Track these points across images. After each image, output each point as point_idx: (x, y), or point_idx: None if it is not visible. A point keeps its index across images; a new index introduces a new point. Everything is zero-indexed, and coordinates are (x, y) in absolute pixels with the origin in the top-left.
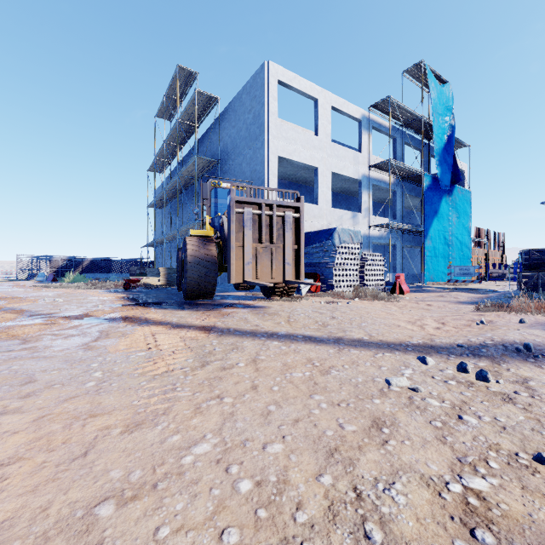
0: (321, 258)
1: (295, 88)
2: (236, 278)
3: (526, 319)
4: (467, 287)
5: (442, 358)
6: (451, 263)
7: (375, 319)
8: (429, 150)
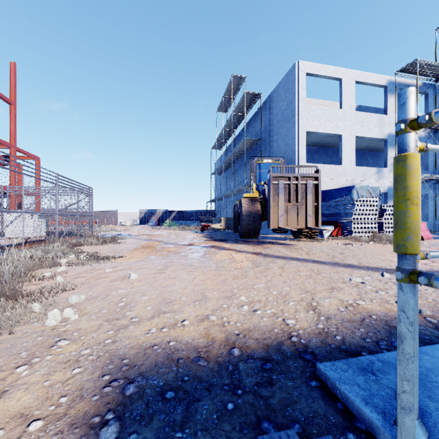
0: (341, 209)
1: (321, 75)
2: (273, 225)
3: None
4: None
5: None
6: None
7: (374, 256)
8: None
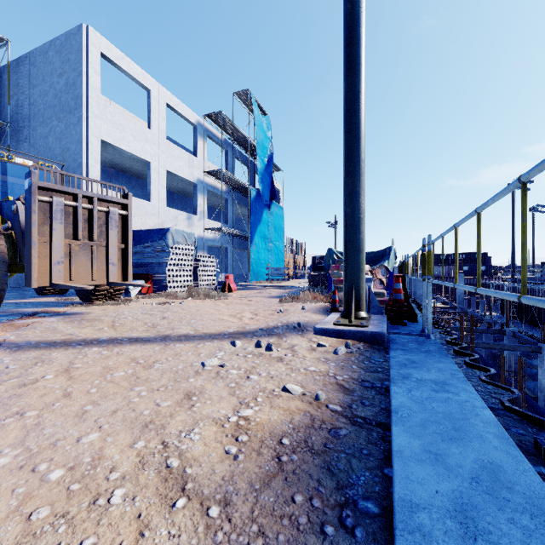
0: (154, 258)
1: (124, 70)
2: (39, 280)
3: (306, 306)
4: (280, 284)
5: (248, 340)
6: (270, 265)
7: (203, 316)
8: (255, 168)
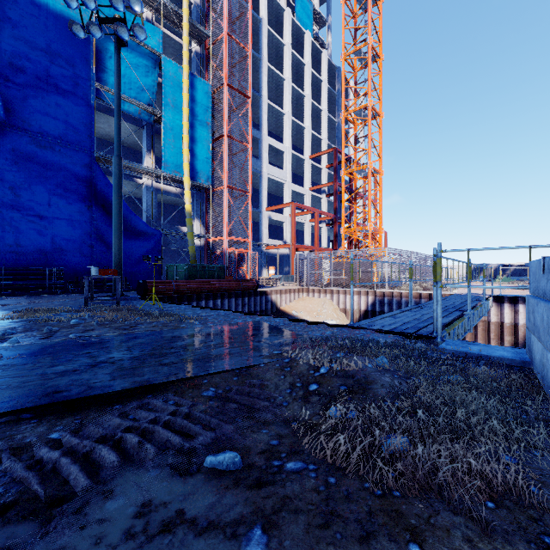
0: None
1: None
2: None
3: None
4: None
5: None
6: None
7: None
8: None
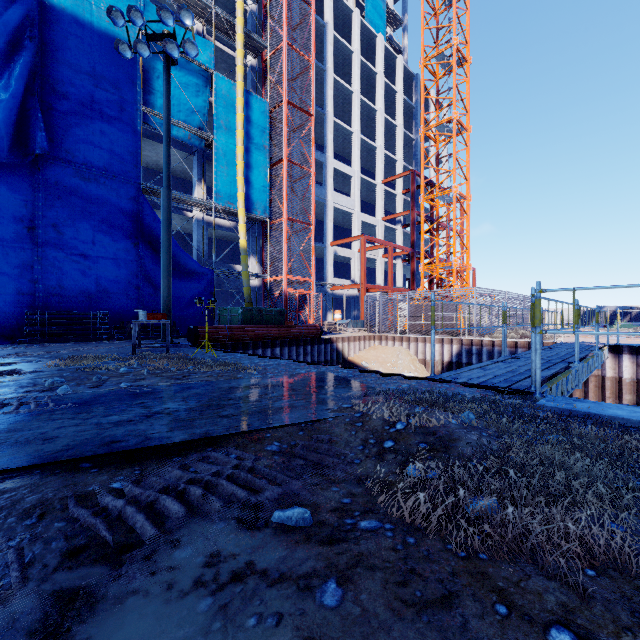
0: None
1: None
2: None
3: None
4: None
5: None
6: None
7: None
8: None
